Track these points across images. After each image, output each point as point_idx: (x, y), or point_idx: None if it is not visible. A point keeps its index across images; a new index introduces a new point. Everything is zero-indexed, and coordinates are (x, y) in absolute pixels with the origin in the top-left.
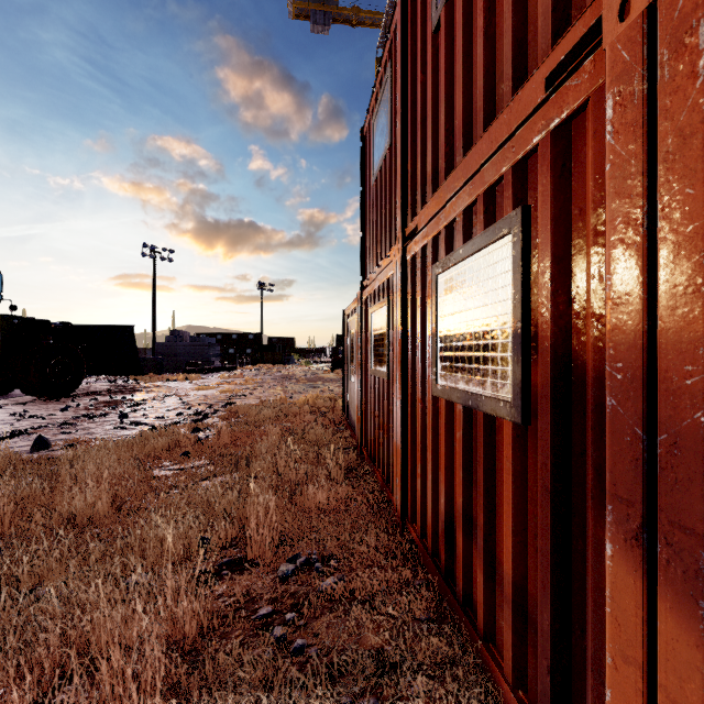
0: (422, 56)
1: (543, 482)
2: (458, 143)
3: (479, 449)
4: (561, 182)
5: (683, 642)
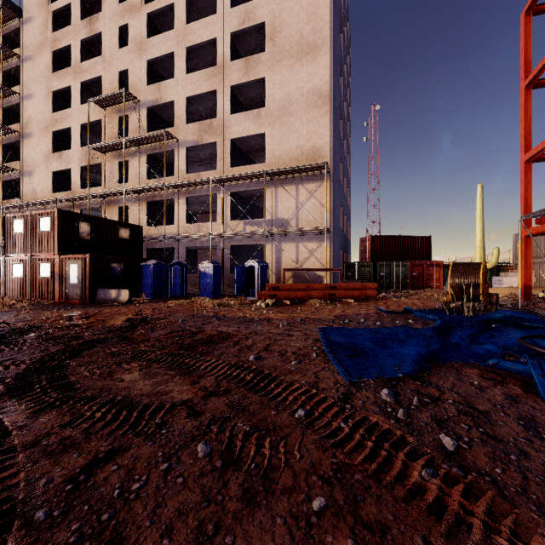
0: (36, 232)
1: (53, 282)
2: (44, 250)
3: (47, 282)
4: (54, 261)
5: (58, 285)
